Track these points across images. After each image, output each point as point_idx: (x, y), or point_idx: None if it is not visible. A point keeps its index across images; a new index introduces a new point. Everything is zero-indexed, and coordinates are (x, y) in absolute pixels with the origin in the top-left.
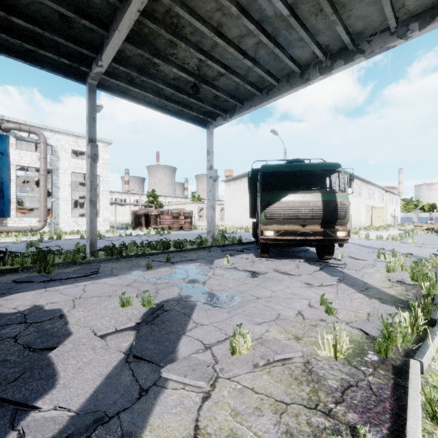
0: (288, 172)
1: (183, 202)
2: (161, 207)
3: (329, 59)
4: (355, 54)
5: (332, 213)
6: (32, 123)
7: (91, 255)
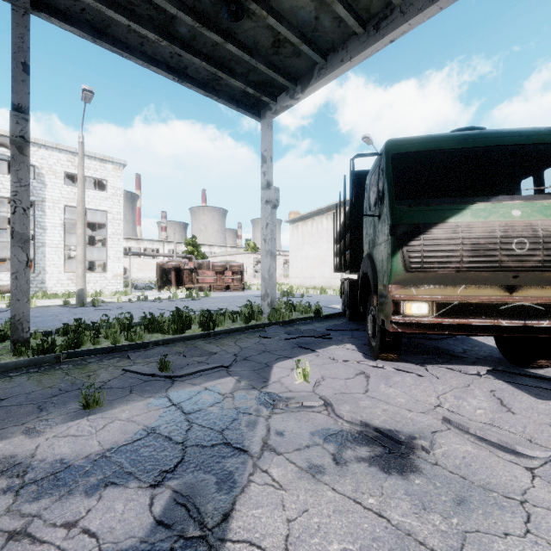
0: (432, 170)
1: (233, 253)
2: (203, 259)
3: None
4: None
5: None
6: (2, 131)
7: (14, 348)
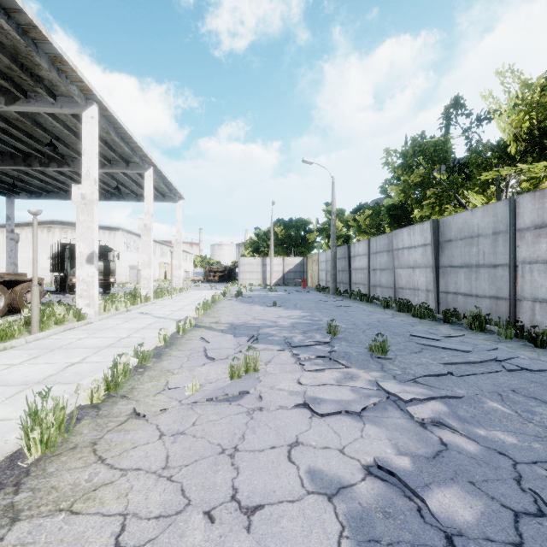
0: None
1: None
2: None
3: (110, 194)
4: (122, 198)
5: (108, 271)
6: None
7: None
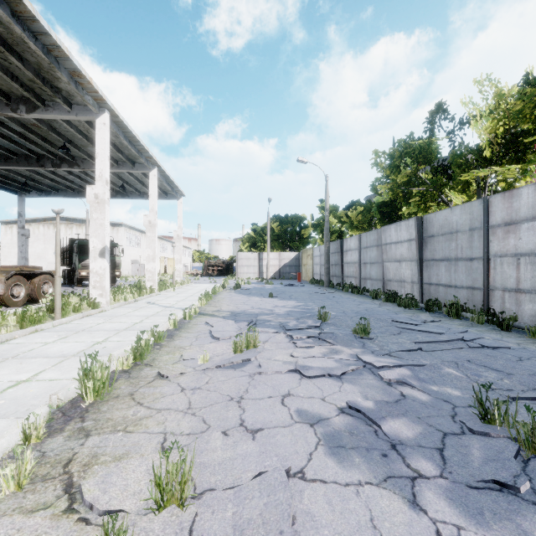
0: None
1: None
2: None
3: (115, 192)
4: (126, 196)
5: (114, 265)
6: None
7: None
